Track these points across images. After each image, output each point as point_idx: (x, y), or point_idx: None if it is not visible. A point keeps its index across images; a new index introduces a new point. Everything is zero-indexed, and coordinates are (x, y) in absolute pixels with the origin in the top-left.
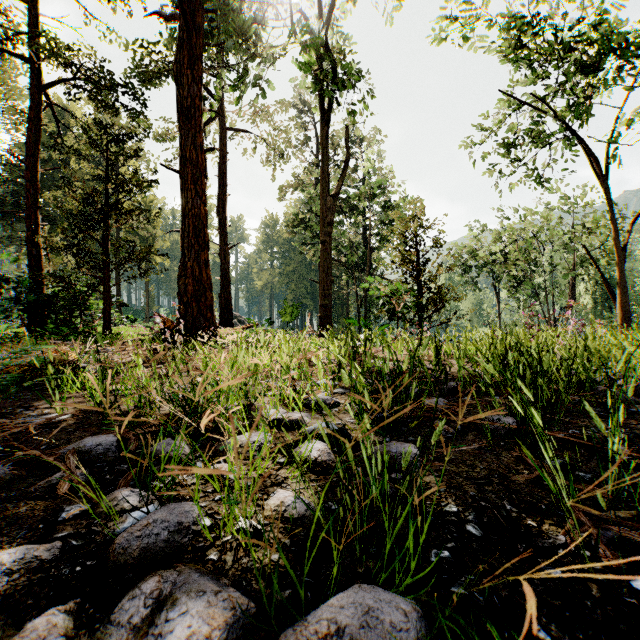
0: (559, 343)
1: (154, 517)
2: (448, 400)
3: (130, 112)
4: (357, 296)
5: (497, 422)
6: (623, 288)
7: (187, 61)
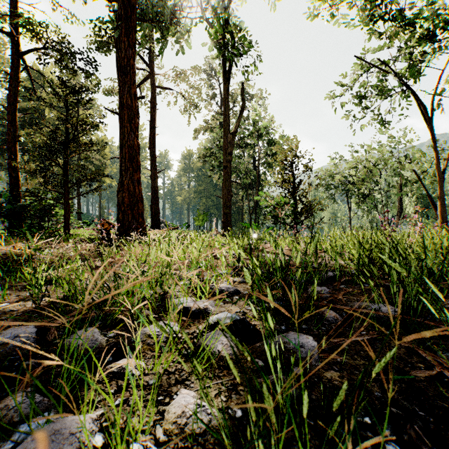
0: (410, 241)
1: (29, 447)
2: (328, 288)
3: (85, 73)
4: (249, 207)
5: (378, 310)
6: (441, 201)
7: (124, 31)
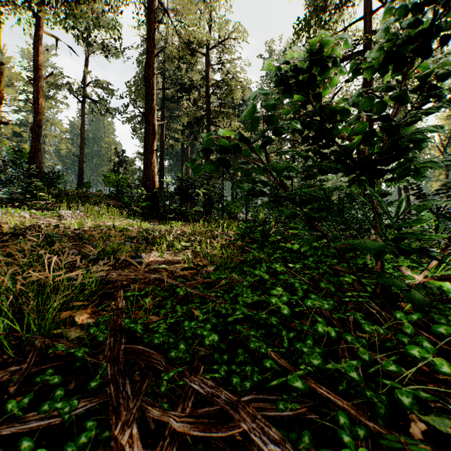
0: None
1: None
2: None
3: None
4: None
5: None
6: None
7: None
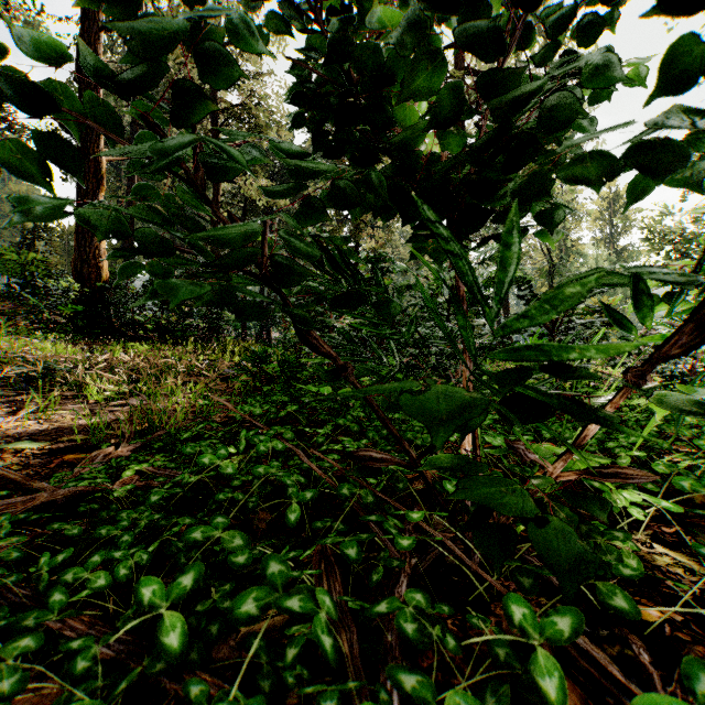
0: None
1: None
2: None
3: None
4: None
5: None
6: None
7: None
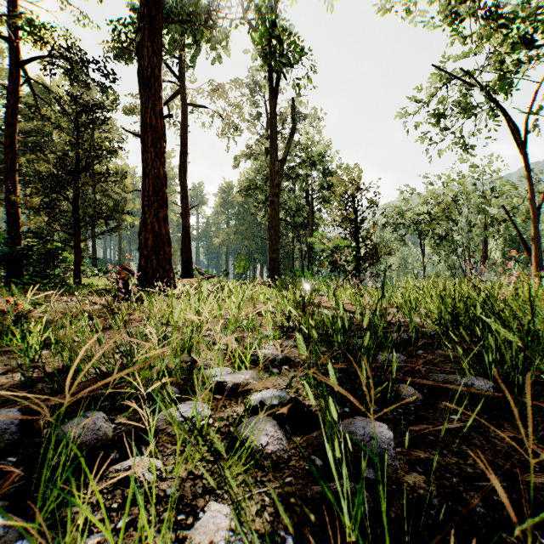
0: (503, 294)
1: None
2: (402, 354)
3: (100, 86)
4: (301, 251)
5: (470, 386)
6: (536, 244)
7: (147, 35)
